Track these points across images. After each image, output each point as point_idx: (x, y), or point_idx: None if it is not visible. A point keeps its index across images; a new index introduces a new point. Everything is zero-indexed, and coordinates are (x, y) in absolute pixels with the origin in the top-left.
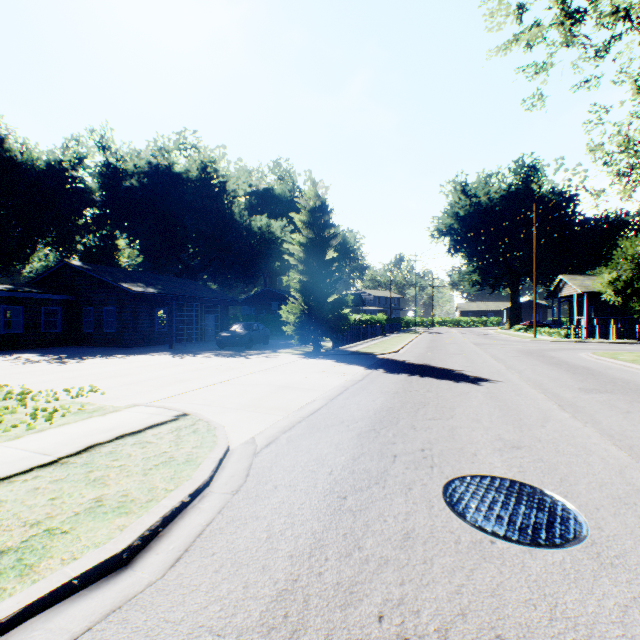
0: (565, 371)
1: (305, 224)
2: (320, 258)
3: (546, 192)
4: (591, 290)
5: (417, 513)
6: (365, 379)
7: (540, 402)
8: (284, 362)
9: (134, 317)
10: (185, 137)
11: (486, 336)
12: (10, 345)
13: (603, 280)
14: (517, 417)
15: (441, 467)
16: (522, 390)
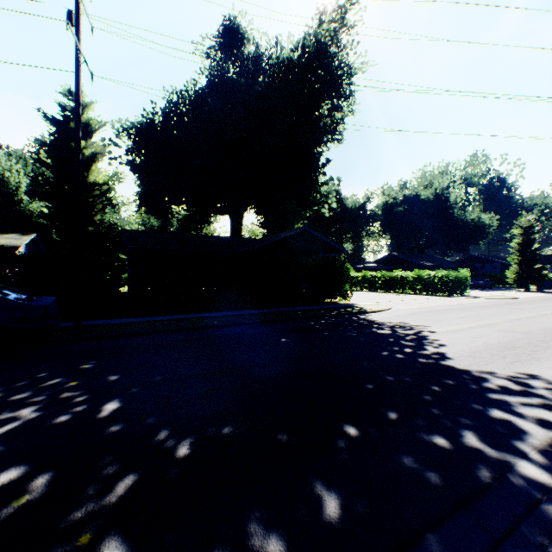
0: None
1: (519, 234)
2: (528, 248)
3: None
4: None
5: None
6: None
7: None
8: (512, 293)
9: None
10: (425, 178)
11: None
12: None
13: None
14: None
15: None
16: None
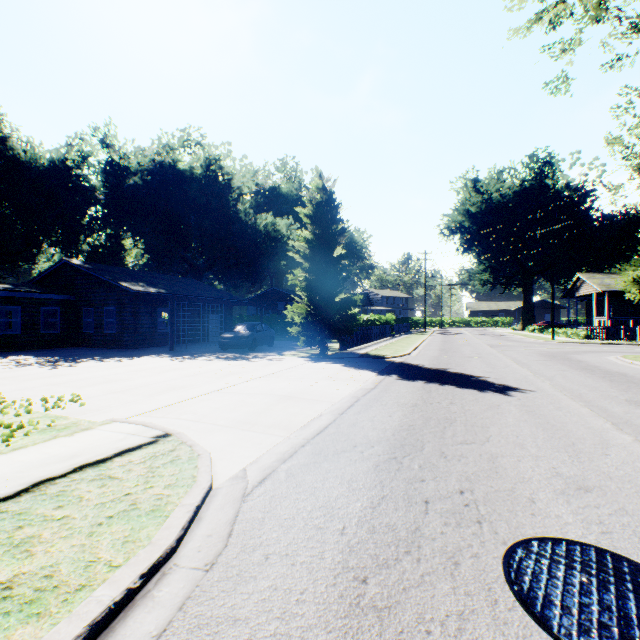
0: (601, 378)
1: (311, 219)
2: (327, 255)
3: (561, 188)
4: (612, 289)
5: (475, 616)
6: (378, 387)
7: (588, 419)
8: (288, 366)
9: (134, 317)
10: (189, 134)
11: (500, 337)
12: (7, 346)
13: (627, 278)
14: (568, 441)
15: (492, 523)
16: (561, 402)
